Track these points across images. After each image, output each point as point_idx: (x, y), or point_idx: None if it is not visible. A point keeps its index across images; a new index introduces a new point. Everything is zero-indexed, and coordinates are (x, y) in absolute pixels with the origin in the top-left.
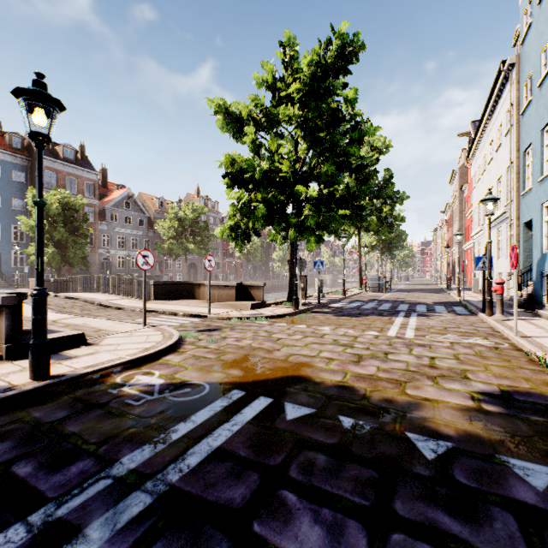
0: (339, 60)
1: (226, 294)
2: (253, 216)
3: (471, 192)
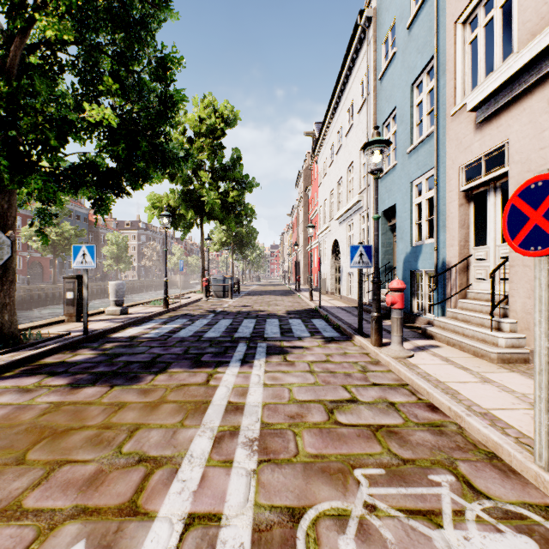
0: None
1: None
2: None
3: (315, 193)
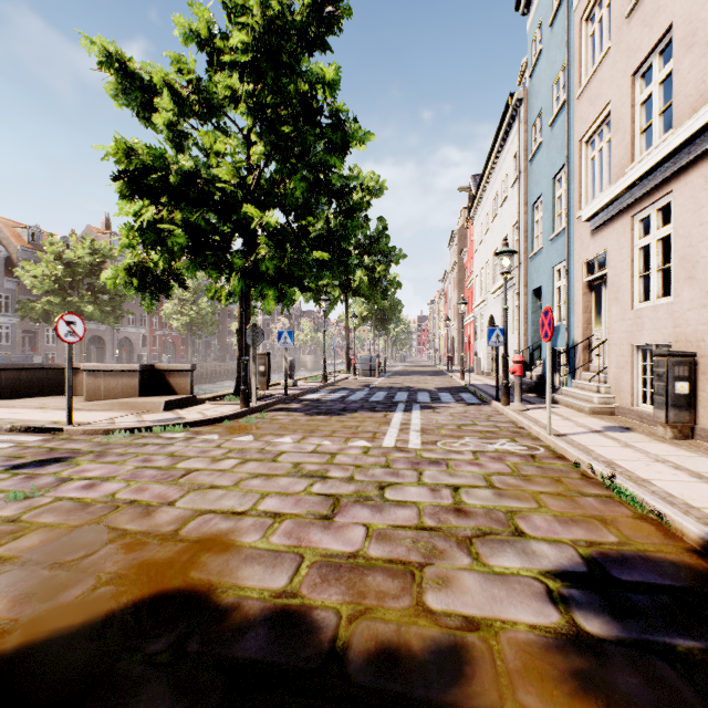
0: (314, 23)
1: (122, 386)
2: (167, 248)
3: (471, 257)
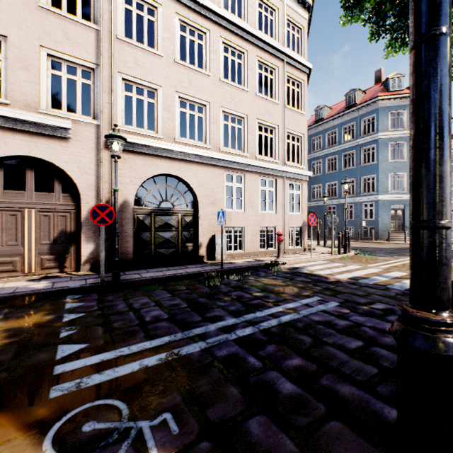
0: None
1: None
2: None
3: None
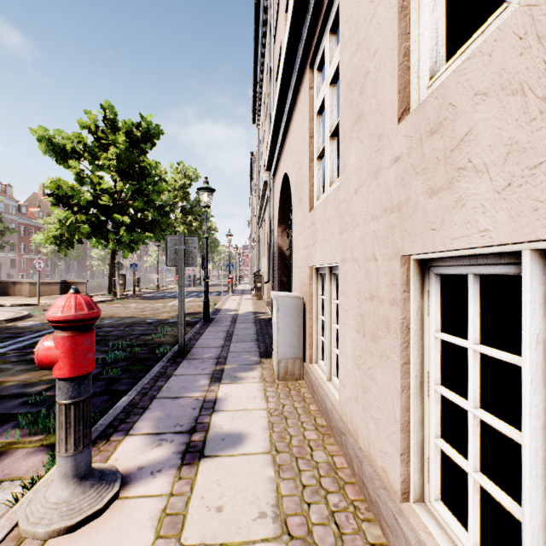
0: (147, 135)
1: (50, 290)
2: (79, 231)
3: None
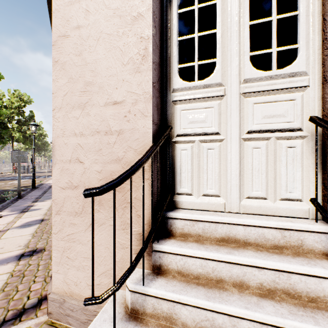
0: None
1: None
2: None
3: None
